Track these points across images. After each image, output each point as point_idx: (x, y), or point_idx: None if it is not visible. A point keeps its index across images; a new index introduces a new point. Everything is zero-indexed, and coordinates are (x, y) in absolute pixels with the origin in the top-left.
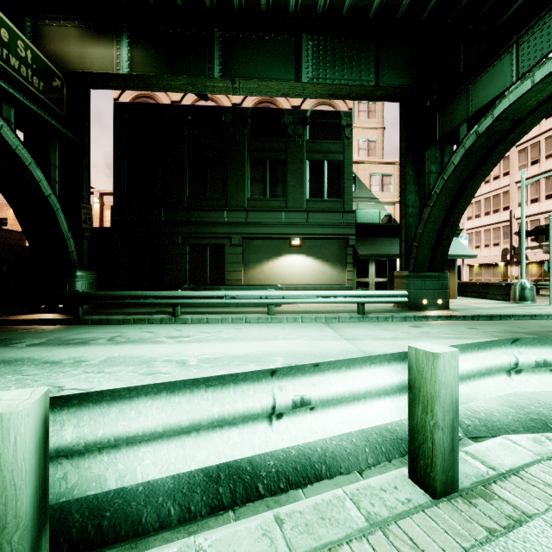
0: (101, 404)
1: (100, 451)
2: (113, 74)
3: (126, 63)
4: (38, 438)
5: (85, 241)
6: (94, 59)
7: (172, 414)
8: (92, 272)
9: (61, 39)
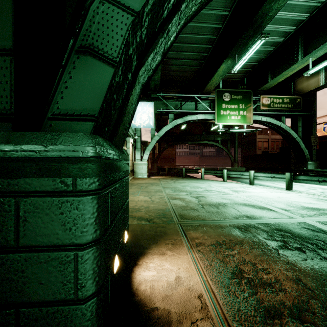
0: (258, 173)
1: (258, 177)
2: (316, 88)
3: (323, 79)
4: (253, 173)
5: (314, 150)
6: (311, 84)
7: (262, 175)
8: (316, 162)
9: (301, 83)
